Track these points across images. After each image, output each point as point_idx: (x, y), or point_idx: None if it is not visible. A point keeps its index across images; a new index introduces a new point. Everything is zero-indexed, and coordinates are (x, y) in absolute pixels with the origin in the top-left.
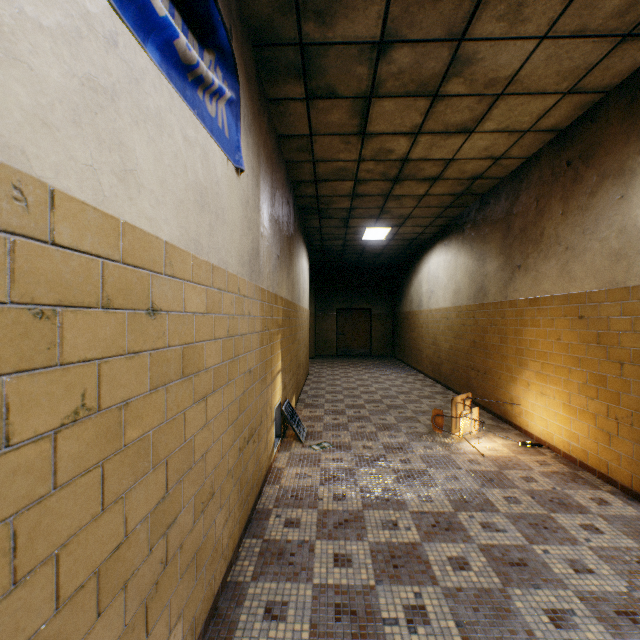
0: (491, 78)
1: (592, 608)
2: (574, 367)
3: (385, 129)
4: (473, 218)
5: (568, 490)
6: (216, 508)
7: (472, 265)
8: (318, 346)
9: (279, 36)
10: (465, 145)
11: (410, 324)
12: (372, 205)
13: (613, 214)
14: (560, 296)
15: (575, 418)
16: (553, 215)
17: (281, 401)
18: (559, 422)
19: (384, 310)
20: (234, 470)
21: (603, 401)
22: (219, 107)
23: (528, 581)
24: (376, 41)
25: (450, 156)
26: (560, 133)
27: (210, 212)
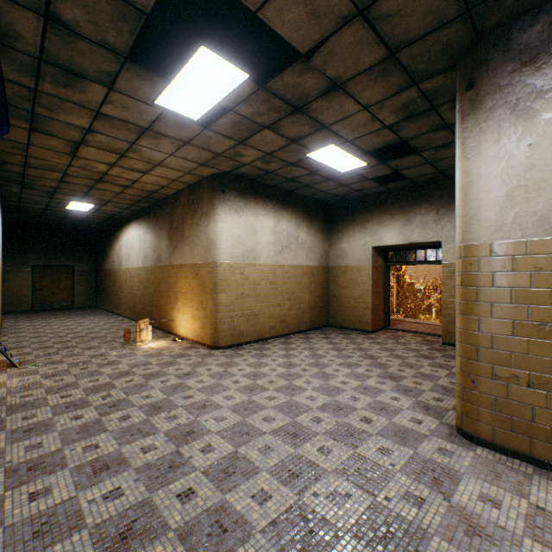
0: (152, 159)
1: (177, 376)
2: (195, 298)
3: (91, 158)
4: (155, 212)
5: (187, 351)
6: None
7: (155, 241)
8: (8, 303)
9: (17, 104)
10: (144, 177)
11: (113, 279)
12: (79, 189)
13: (205, 231)
14: (191, 264)
15: (195, 321)
16: (188, 224)
17: None
18: (190, 325)
19: (88, 267)
20: None
21: (203, 311)
22: None
23: (158, 377)
24: (86, 128)
25: (136, 179)
26: (191, 185)
27: None
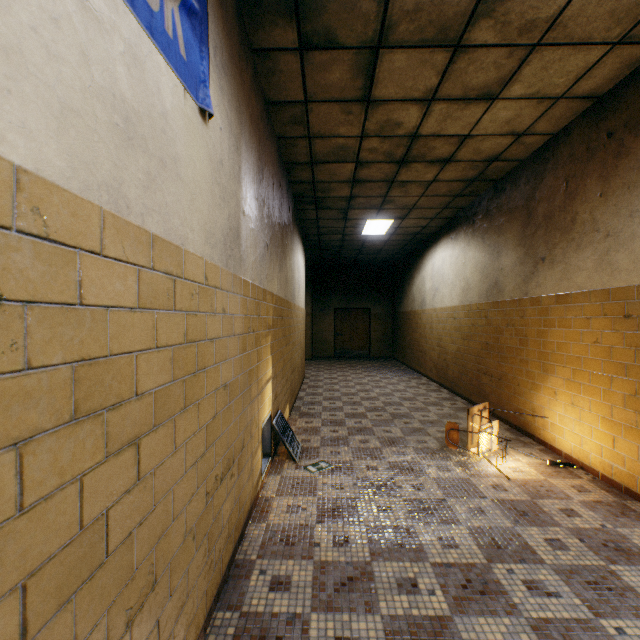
0: (528, 20)
1: None
2: (618, 375)
3: (394, 94)
4: (485, 207)
5: (621, 528)
6: (161, 600)
7: (484, 259)
8: (315, 347)
9: None
10: (485, 116)
11: (412, 324)
12: (374, 193)
13: None
14: (598, 291)
15: (619, 436)
16: (589, 197)
17: (271, 414)
18: (597, 439)
19: (384, 309)
20: (197, 527)
21: None
22: (167, 4)
23: None
24: None
25: (466, 131)
26: (598, 100)
27: (147, 153)
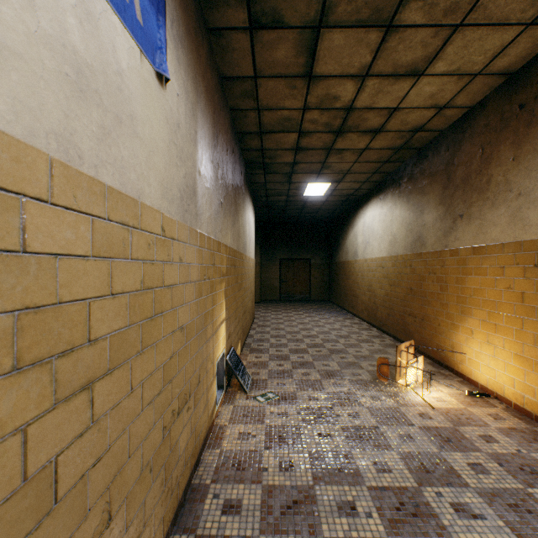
0: (453, 1)
1: None
2: (529, 317)
3: (332, 70)
4: (410, 172)
5: (535, 453)
6: (116, 534)
7: (409, 217)
8: (263, 292)
9: None
10: (412, 91)
11: (346, 272)
12: (314, 159)
13: None
14: (511, 244)
15: (530, 370)
16: (502, 161)
17: (225, 351)
18: (510, 373)
19: (322, 260)
20: (154, 460)
21: None
22: None
23: None
24: None
25: (395, 104)
26: (511, 76)
27: (102, 107)
